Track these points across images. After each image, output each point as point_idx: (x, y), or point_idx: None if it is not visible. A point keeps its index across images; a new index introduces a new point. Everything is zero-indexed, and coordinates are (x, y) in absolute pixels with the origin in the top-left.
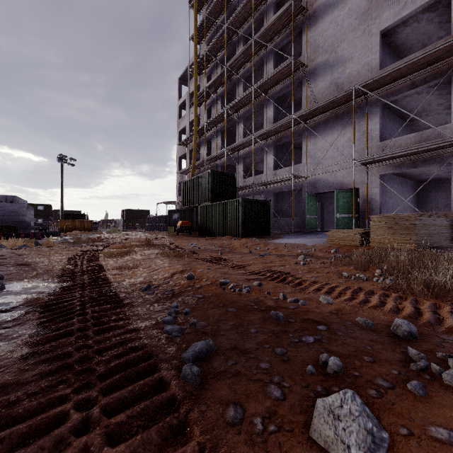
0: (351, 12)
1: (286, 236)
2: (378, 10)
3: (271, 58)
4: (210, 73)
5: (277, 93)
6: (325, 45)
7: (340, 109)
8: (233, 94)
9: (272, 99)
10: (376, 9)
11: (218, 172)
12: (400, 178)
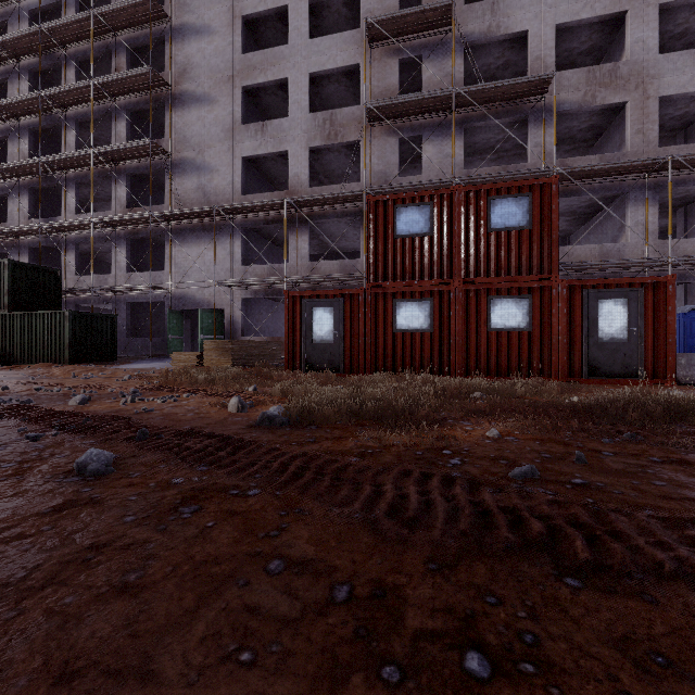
0: (218, 121)
1: (139, 360)
2: (241, 136)
3: (123, 118)
4: (4, 78)
5: (133, 169)
6: (192, 141)
7: (206, 220)
8: (56, 133)
9: (125, 175)
10: (239, 133)
11: (24, 264)
12: (270, 301)
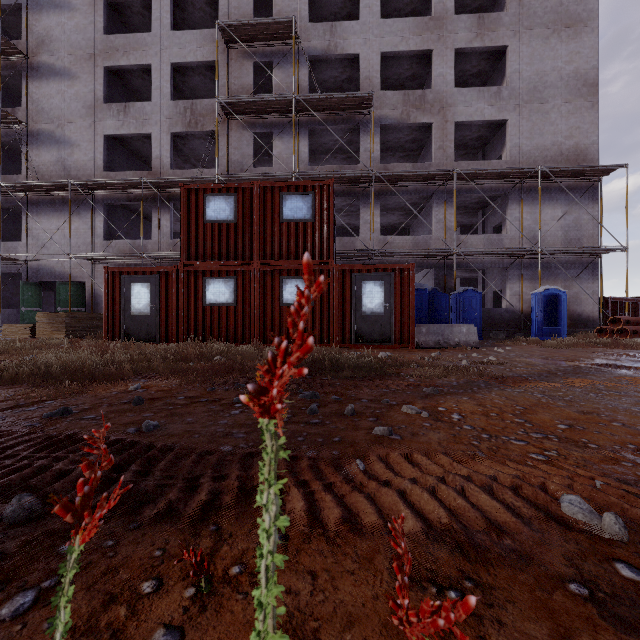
0: (79, 97)
1: None
2: (103, 114)
3: None
4: None
5: None
6: (51, 114)
7: (66, 194)
8: None
9: None
10: (101, 111)
11: None
12: None
